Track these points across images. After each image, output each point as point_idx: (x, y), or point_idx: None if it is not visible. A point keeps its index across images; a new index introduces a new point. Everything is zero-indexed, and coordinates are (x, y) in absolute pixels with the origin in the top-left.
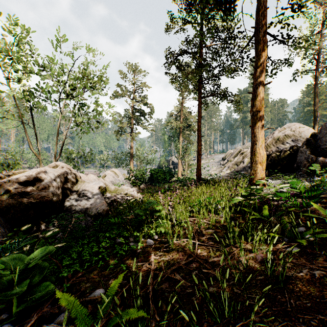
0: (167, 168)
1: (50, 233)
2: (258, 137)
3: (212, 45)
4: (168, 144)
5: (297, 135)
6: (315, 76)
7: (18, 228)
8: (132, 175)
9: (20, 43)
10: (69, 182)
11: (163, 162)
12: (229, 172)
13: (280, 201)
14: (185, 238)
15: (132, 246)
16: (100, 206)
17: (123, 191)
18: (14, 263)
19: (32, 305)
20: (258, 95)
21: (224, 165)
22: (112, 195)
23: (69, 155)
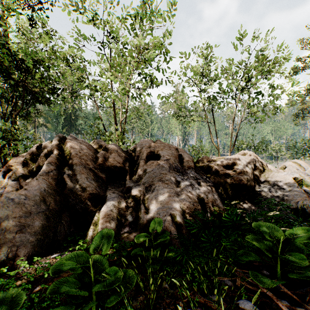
0: None
1: (271, 214)
2: None
3: None
4: None
5: None
6: None
7: (227, 201)
8: None
9: (209, 61)
10: (257, 169)
11: None
12: None
13: None
14: None
15: None
16: (300, 200)
17: None
18: (270, 230)
19: (292, 278)
20: None
21: None
22: None
23: (240, 146)
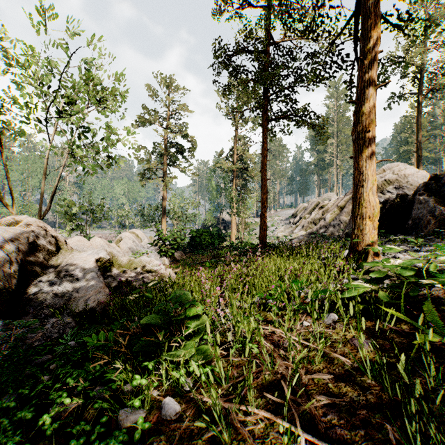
0: (215, 229)
1: None
2: (366, 175)
3: (284, 41)
4: (217, 195)
5: (402, 180)
6: (419, 102)
7: None
8: (158, 238)
9: None
10: (42, 251)
11: (210, 220)
12: (305, 234)
13: (433, 287)
14: (259, 398)
15: (113, 443)
16: (94, 295)
17: (142, 265)
18: None
19: None
20: (367, 104)
21: (295, 224)
22: (121, 273)
23: (67, 209)
